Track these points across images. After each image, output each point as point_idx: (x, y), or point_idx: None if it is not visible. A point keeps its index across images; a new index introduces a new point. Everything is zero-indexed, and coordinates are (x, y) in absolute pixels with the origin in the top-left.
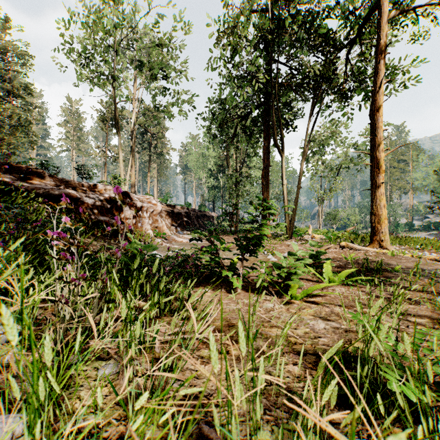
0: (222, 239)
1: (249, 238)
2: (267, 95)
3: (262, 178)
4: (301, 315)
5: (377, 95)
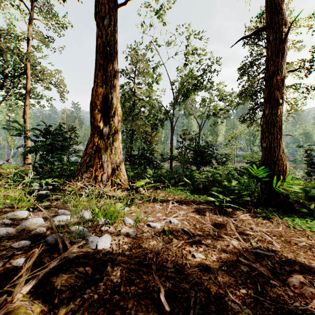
0: None
1: None
2: None
3: None
4: None
5: (26, 109)
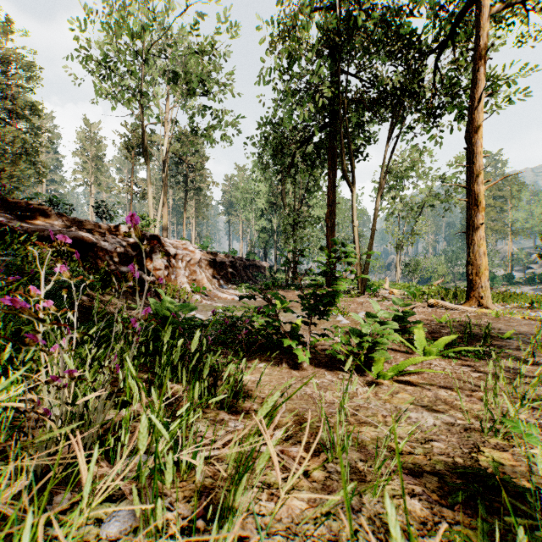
0: (282, 297)
1: (319, 295)
2: (333, 113)
3: (327, 218)
4: (396, 403)
5: (475, 112)
